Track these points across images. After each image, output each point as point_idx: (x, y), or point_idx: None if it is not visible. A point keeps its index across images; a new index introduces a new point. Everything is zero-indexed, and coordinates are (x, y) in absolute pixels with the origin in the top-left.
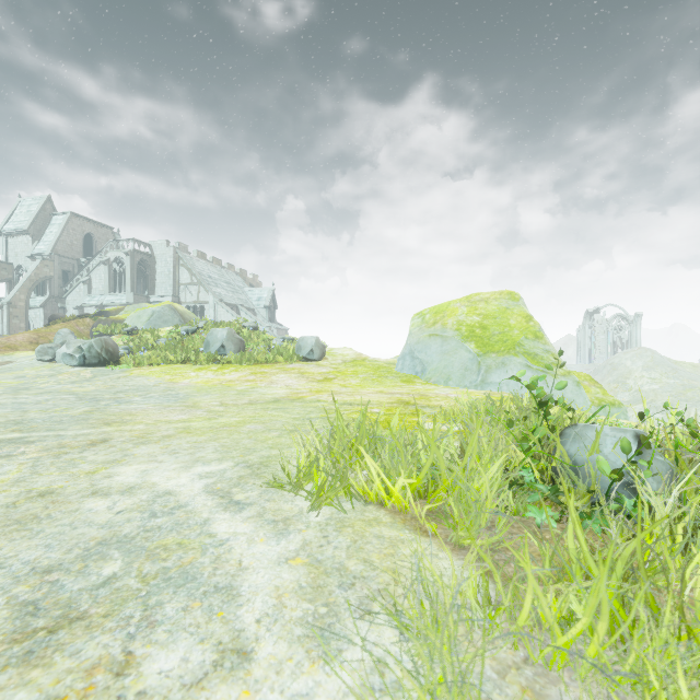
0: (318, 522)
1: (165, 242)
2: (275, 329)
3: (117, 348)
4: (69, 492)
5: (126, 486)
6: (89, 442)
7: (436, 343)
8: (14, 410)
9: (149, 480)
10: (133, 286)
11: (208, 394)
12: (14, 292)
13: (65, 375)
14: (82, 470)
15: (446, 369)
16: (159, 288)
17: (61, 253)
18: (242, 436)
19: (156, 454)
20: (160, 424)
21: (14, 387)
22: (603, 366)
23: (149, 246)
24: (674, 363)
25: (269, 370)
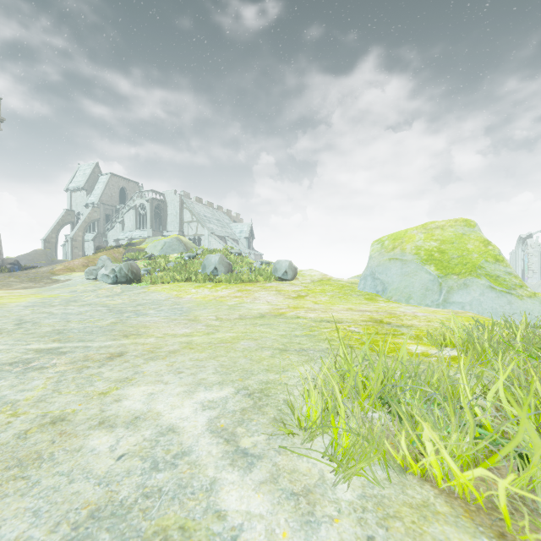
0: (350, 502)
1: (174, 191)
2: (252, 255)
3: (139, 270)
4: (78, 420)
5: (132, 415)
6: (108, 355)
7: (396, 266)
8: (61, 320)
9: (154, 408)
10: (152, 224)
11: (205, 308)
12: (75, 230)
13: (102, 290)
14: (96, 390)
15: (407, 288)
16: (169, 225)
17: (105, 202)
18: (238, 355)
19: (163, 373)
20: (167, 338)
21: (67, 300)
22: (538, 285)
23: (162, 195)
24: None
25: (252, 288)
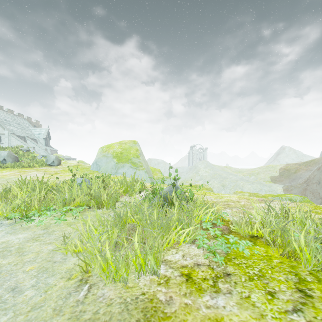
0: None
1: None
2: (49, 150)
3: None
4: None
5: None
6: None
7: (105, 159)
8: None
9: None
10: None
11: None
12: None
13: None
14: None
15: (106, 168)
16: None
17: None
18: None
19: None
20: None
21: None
22: (192, 167)
23: None
24: (213, 165)
25: (29, 170)
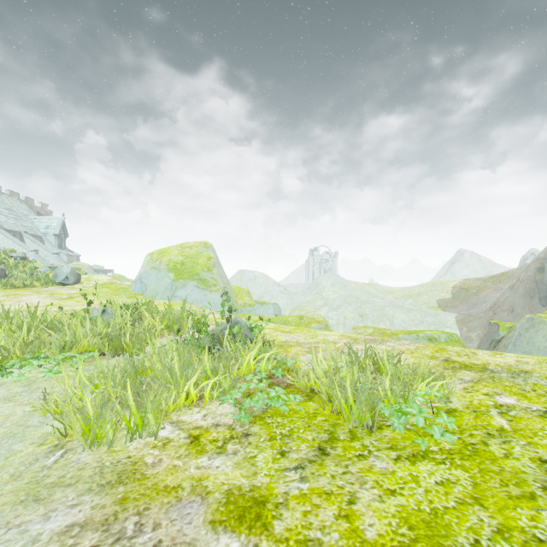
0: None
1: None
2: (65, 255)
3: None
4: None
5: None
6: None
7: (155, 273)
8: None
9: None
10: None
11: None
12: None
13: None
14: None
15: (157, 289)
16: None
17: None
18: None
19: None
20: None
21: None
22: (312, 284)
23: None
24: (347, 282)
25: (24, 292)
